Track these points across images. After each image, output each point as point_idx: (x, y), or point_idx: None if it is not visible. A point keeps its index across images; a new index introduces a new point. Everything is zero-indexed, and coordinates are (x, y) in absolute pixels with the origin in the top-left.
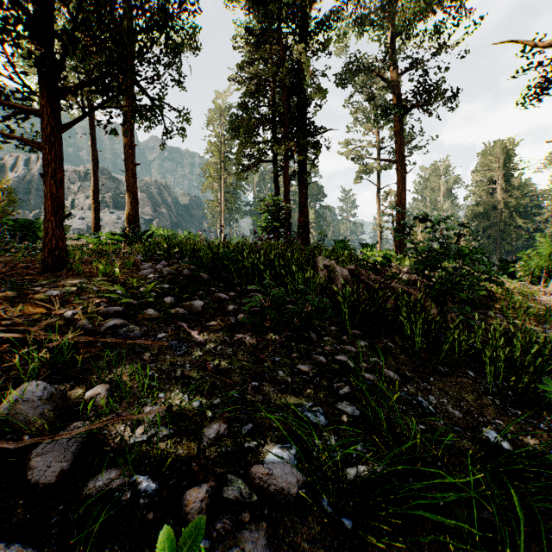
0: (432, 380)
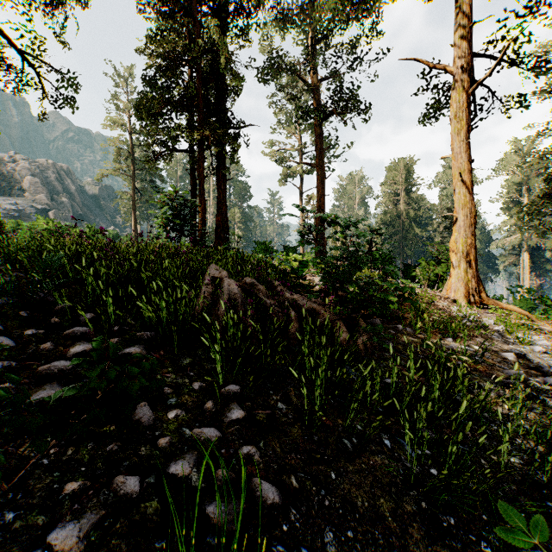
0: (334, 479)
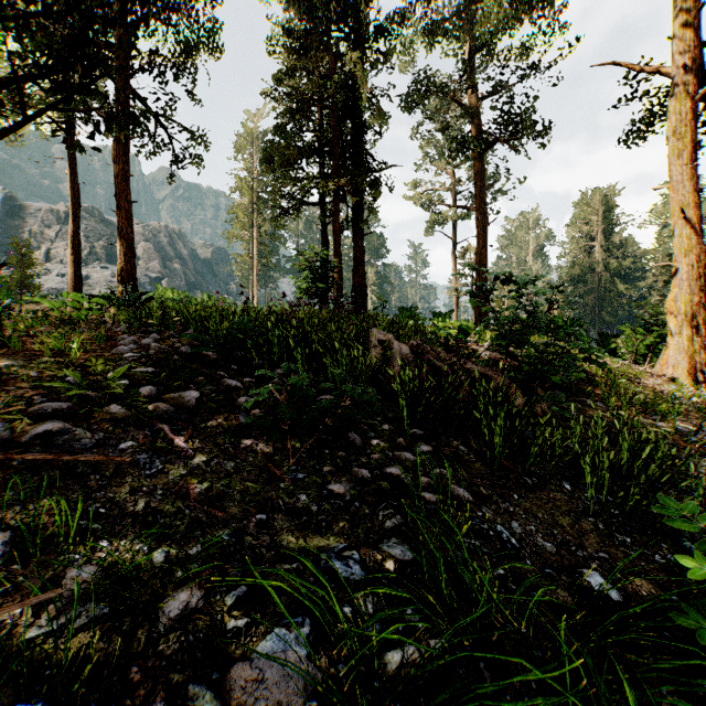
0: (516, 498)
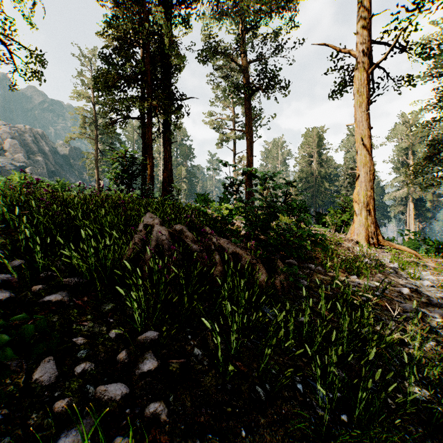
0: (244, 436)
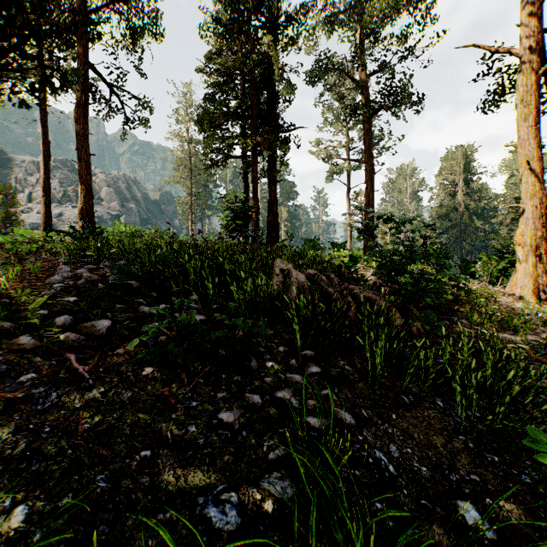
0: (394, 418)
